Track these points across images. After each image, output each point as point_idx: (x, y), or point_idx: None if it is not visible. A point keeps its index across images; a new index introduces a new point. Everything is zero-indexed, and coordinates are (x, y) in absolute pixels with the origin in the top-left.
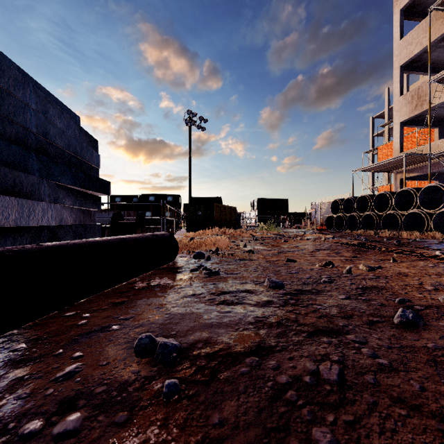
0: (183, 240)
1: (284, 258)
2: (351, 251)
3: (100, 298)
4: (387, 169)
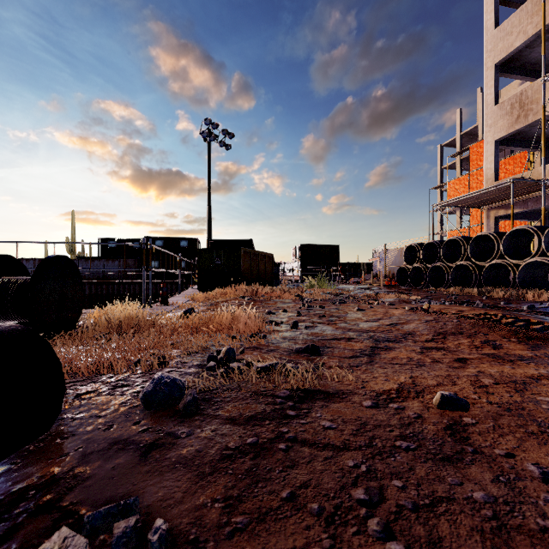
0: (165, 316)
1: (407, 377)
2: (513, 338)
3: None
4: (478, 204)
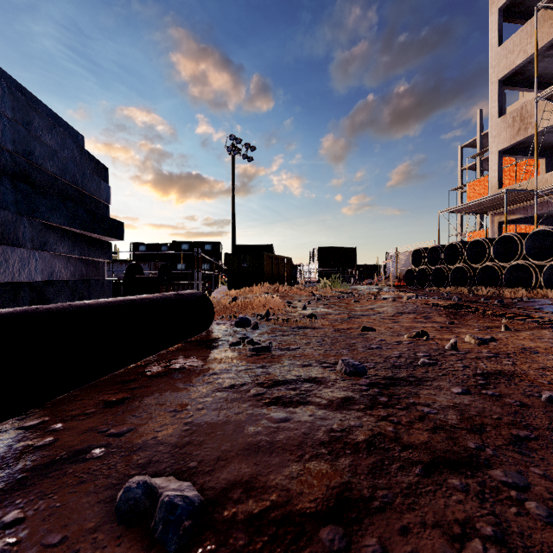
0: (222, 300)
1: (357, 325)
2: (444, 315)
3: (88, 393)
4: (482, 210)
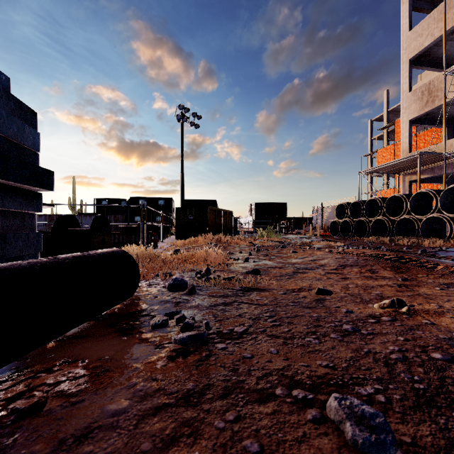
0: (163, 253)
1: (307, 284)
2: (388, 268)
3: None
4: (395, 171)
